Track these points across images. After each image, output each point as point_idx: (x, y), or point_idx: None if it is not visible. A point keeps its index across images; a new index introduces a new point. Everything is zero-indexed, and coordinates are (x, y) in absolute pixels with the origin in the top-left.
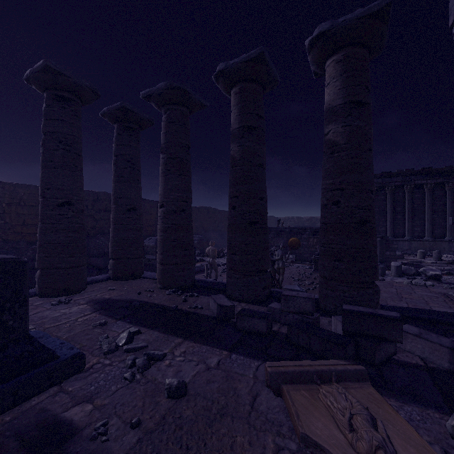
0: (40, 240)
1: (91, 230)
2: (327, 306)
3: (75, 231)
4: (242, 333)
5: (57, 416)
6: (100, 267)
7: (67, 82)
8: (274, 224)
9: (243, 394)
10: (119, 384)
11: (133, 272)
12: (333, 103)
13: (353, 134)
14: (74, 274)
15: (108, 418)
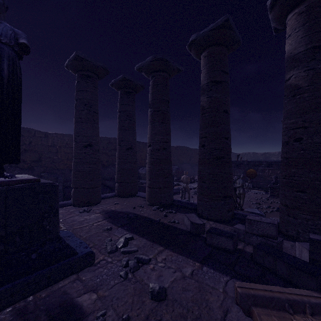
0: (73, 169)
1: (106, 162)
2: (289, 231)
3: (94, 164)
4: (211, 248)
5: (73, 299)
6: (111, 187)
7: (89, 65)
8: (233, 158)
9: (215, 308)
10: (116, 280)
11: (130, 192)
12: (294, 52)
13: (317, 76)
14: (93, 192)
15: (107, 309)
